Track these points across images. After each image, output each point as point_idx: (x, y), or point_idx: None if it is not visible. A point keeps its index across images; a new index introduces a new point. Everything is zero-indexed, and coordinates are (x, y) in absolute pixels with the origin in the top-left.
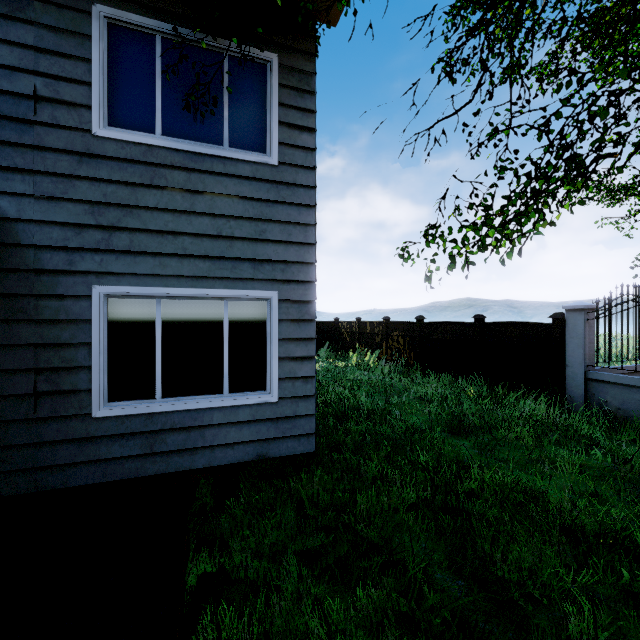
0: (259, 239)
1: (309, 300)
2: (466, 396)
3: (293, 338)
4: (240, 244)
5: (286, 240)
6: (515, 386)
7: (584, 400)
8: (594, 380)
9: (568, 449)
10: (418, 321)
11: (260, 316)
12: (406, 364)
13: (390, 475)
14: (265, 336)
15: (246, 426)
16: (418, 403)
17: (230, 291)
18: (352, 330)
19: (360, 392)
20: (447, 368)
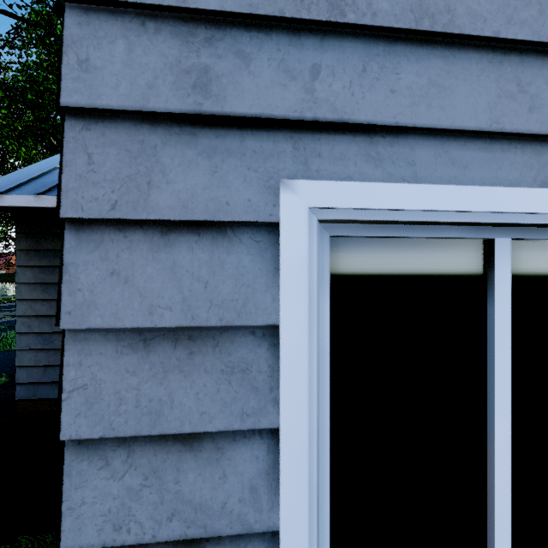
0: None
1: None
2: None
3: None
4: None
5: None
6: None
7: None
8: None
9: None
10: None
11: None
12: None
13: None
14: None
15: None
16: None
17: None
18: None
19: None
20: None
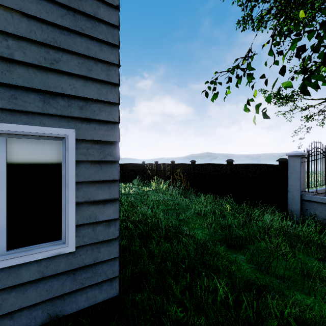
0: (50, 69)
1: (112, 141)
2: (228, 212)
3: (94, 180)
4: (23, 70)
5: (85, 75)
6: (253, 203)
7: (300, 213)
8: (307, 200)
9: (313, 257)
10: (192, 163)
11: (53, 157)
12: (185, 189)
13: (196, 324)
14: (60, 179)
15: (32, 286)
16: (197, 218)
17: (7, 125)
18: (152, 168)
19: (158, 210)
20: (210, 191)
